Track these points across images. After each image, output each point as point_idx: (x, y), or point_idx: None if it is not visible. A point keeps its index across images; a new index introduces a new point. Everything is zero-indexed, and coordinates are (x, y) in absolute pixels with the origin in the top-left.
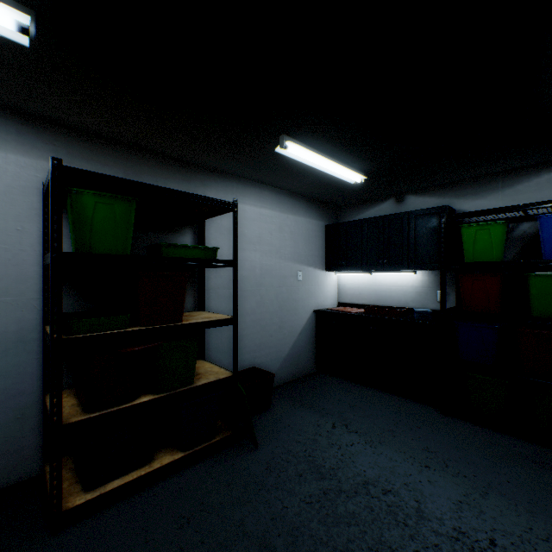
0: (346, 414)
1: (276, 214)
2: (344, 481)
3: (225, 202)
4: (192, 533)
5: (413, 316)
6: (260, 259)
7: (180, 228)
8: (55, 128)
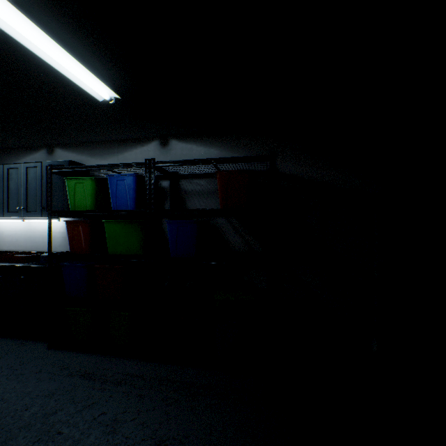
0: None
1: None
2: None
3: None
4: None
5: None
6: None
7: None
8: None
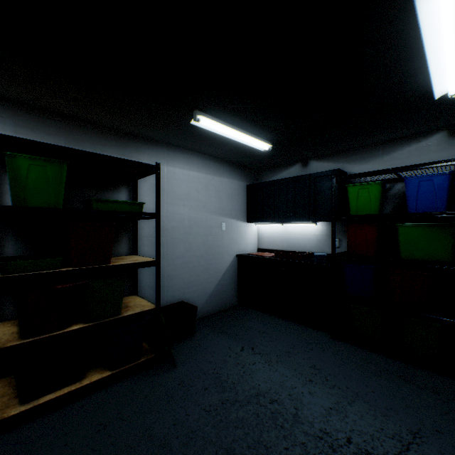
0: (254, 339)
1: (203, 175)
2: (240, 393)
3: (149, 165)
4: (106, 437)
5: (313, 259)
6: (188, 212)
7: (117, 187)
8: (3, 102)
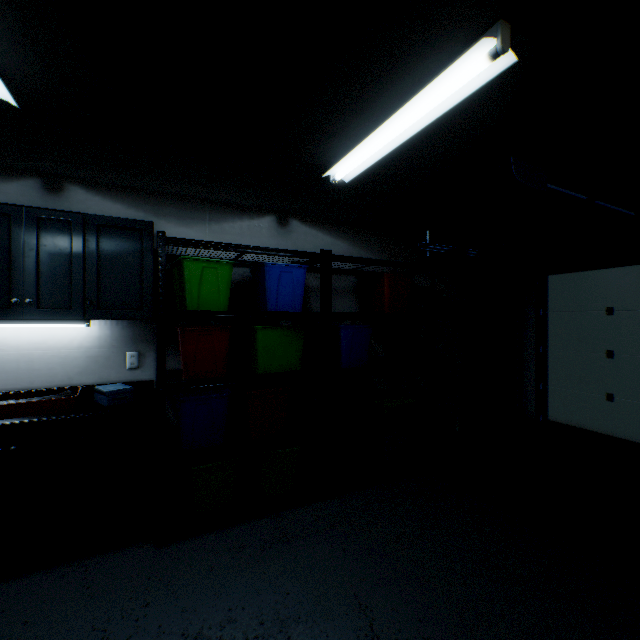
0: None
1: None
2: None
3: None
4: None
5: (95, 402)
6: None
7: None
8: None
